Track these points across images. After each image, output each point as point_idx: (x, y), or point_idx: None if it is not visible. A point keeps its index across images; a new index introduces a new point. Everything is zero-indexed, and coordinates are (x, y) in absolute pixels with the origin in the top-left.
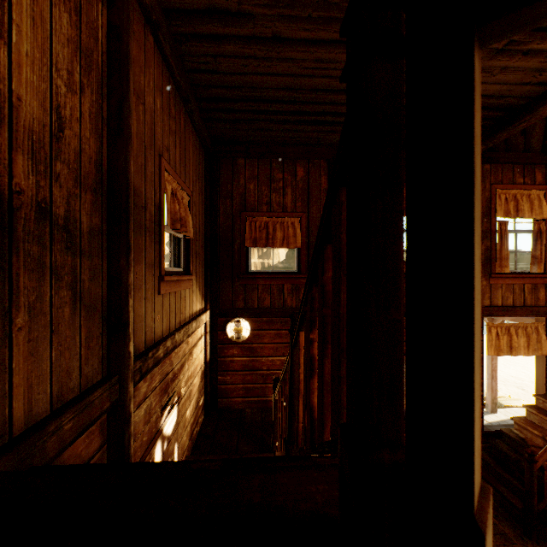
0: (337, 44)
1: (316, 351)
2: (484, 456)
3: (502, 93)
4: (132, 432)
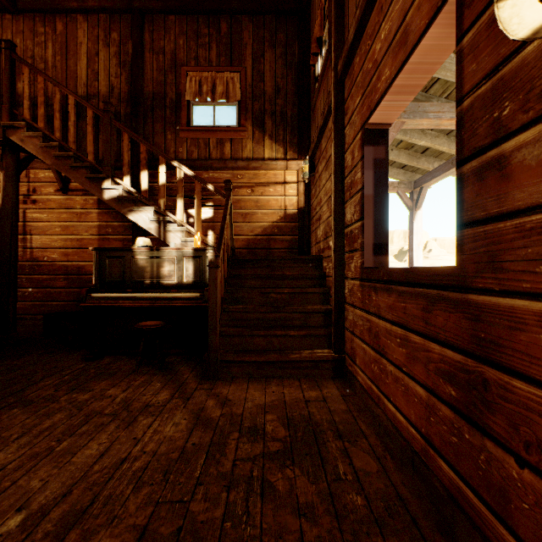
0: None
1: (55, 107)
2: None
3: None
4: (140, 183)
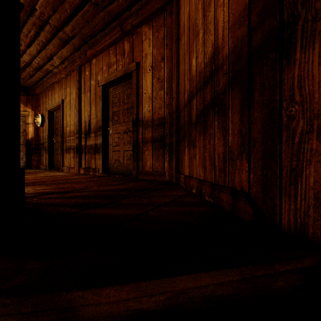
0: None
1: None
2: None
3: None
4: None
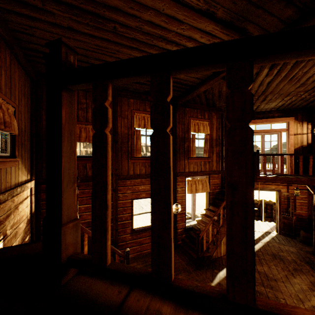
0: (106, 40)
1: None
2: (185, 239)
3: (185, 79)
4: None
